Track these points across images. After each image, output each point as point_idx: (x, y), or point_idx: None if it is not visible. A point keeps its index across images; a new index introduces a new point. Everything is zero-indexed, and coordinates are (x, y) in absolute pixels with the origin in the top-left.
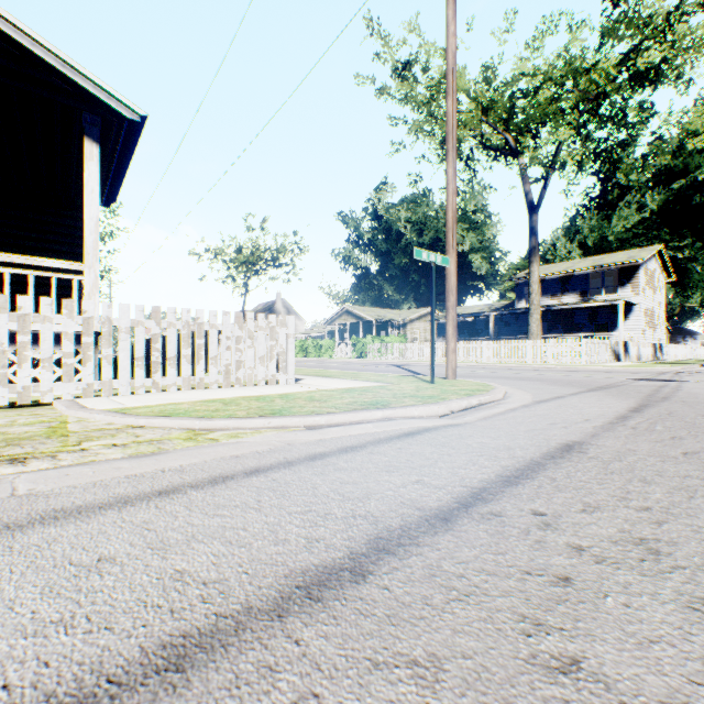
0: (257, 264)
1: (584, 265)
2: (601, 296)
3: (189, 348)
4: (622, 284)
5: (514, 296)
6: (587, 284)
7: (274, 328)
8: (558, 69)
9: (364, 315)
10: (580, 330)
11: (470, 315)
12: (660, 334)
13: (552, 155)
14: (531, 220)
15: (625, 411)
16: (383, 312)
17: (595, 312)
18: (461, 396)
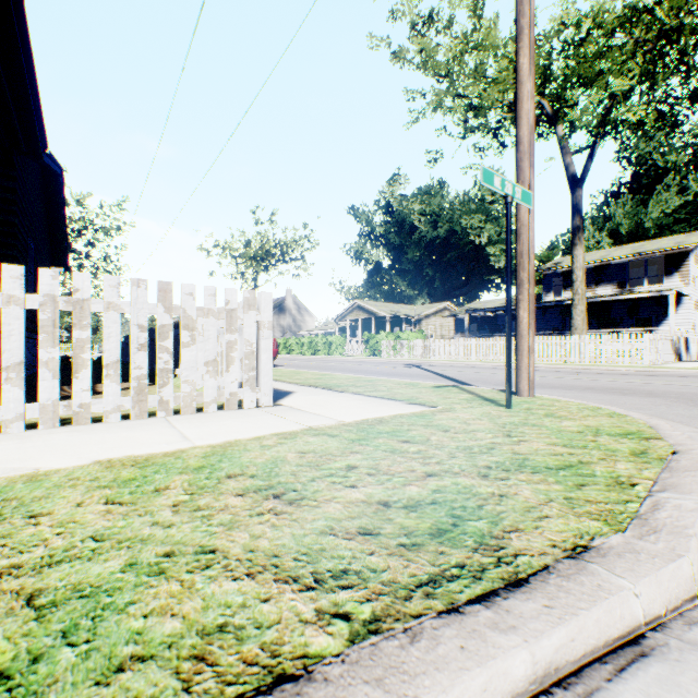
0: (266, 259)
1: (623, 253)
2: (643, 287)
3: (55, 346)
4: (668, 273)
5: (536, 290)
6: (627, 274)
7: (234, 311)
8: (610, 13)
9: (377, 310)
10: (618, 325)
11: (492, 309)
12: None
13: (603, 116)
14: (574, 195)
15: None
16: (396, 308)
17: (636, 305)
18: (645, 467)
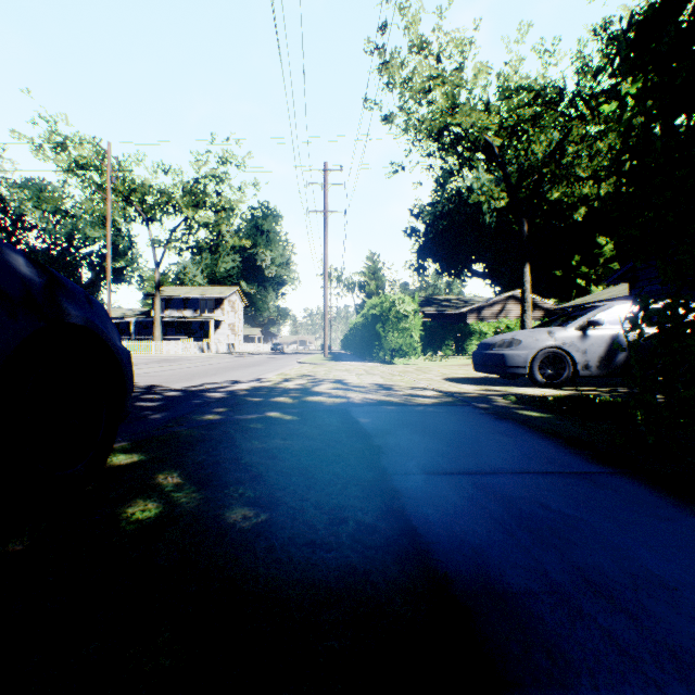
0: None
1: (198, 293)
2: (207, 314)
3: None
4: (217, 308)
5: None
6: (199, 305)
7: None
8: (170, 195)
9: None
10: (195, 334)
11: (115, 319)
12: (241, 338)
13: (167, 240)
14: (157, 271)
15: (154, 361)
16: None
17: (204, 323)
18: None
